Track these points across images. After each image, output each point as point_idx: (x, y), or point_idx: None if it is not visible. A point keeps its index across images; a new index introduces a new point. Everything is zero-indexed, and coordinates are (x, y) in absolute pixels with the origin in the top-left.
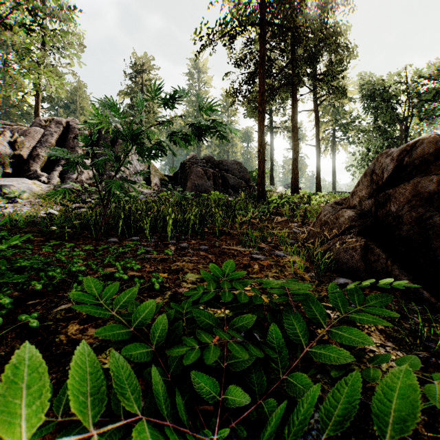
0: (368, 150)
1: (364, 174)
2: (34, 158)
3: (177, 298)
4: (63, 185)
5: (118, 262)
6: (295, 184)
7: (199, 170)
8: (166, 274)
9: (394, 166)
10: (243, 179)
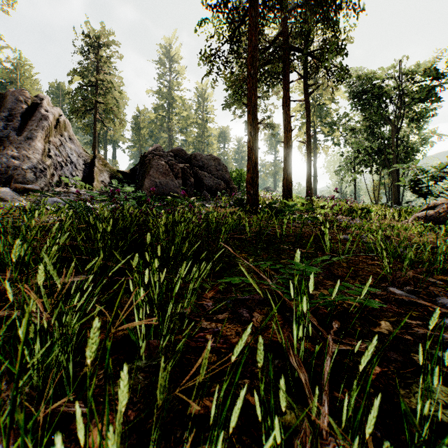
0: (359, 151)
1: None
2: None
3: None
4: None
5: None
6: (288, 186)
7: (162, 163)
8: None
9: None
10: (222, 179)
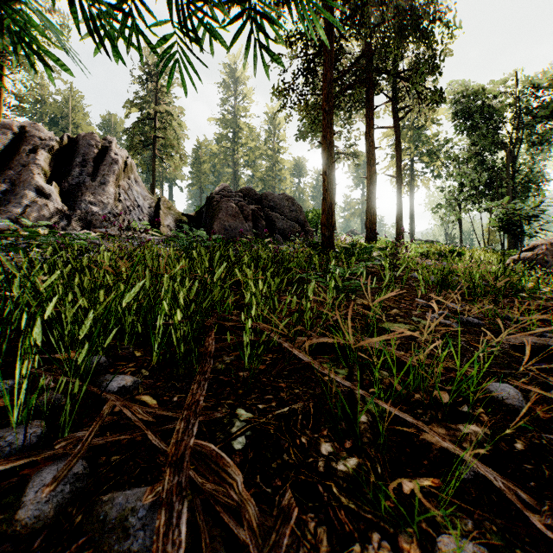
0: (463, 184)
1: None
2: None
3: None
4: None
5: None
6: (371, 228)
7: (231, 205)
8: None
9: None
10: (297, 221)
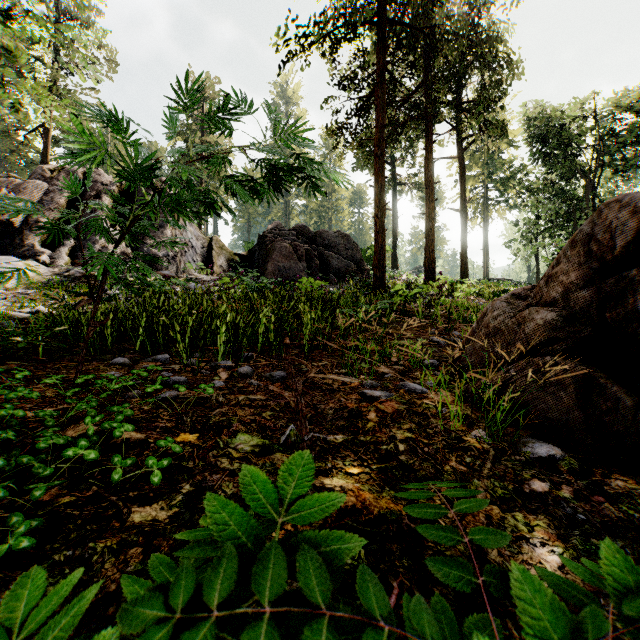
0: (537, 216)
1: (571, 242)
2: (31, 226)
3: (201, 502)
4: (74, 267)
5: (90, 418)
6: (430, 267)
7: (285, 245)
8: (194, 436)
9: (639, 223)
10: (352, 260)
